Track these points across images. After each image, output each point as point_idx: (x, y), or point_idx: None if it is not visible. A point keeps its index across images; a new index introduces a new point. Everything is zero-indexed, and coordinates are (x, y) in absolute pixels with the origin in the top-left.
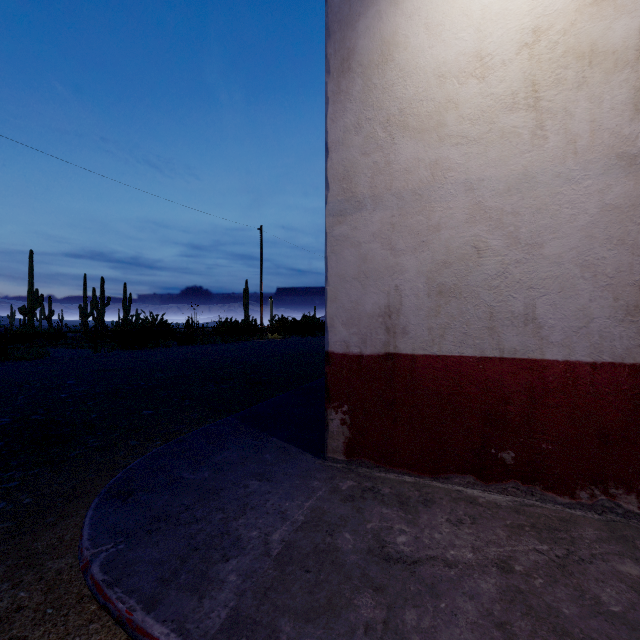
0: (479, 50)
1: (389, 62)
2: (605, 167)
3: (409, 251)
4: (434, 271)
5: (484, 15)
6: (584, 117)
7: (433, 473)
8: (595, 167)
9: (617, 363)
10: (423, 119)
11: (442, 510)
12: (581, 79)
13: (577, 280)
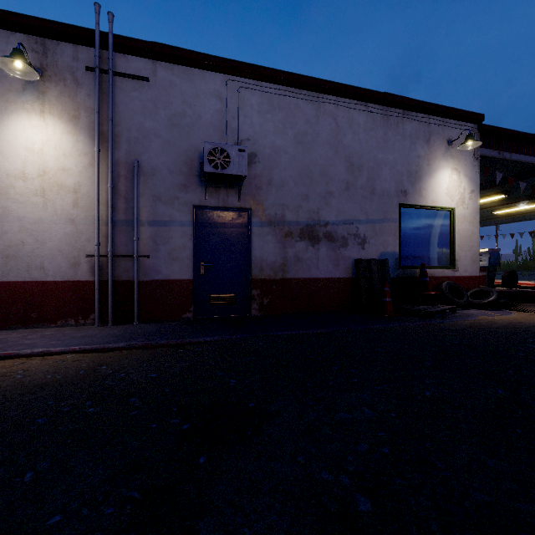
0: (24, 170)
1: None
2: (66, 221)
3: None
4: (5, 249)
5: (26, 158)
6: (60, 204)
7: (4, 327)
8: (63, 221)
9: (69, 281)
10: None
11: None
12: (59, 192)
13: (57, 255)
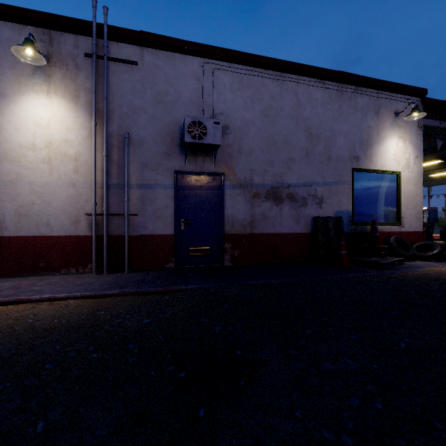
0: (33, 142)
1: (0, 134)
2: (68, 185)
3: (8, 201)
4: (18, 209)
5: (35, 132)
6: (63, 171)
7: (17, 275)
8: (66, 184)
9: (71, 235)
10: (14, 158)
11: (11, 281)
12: (62, 160)
13: (61, 214)
